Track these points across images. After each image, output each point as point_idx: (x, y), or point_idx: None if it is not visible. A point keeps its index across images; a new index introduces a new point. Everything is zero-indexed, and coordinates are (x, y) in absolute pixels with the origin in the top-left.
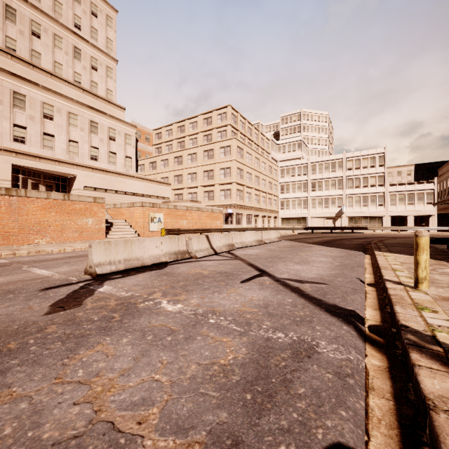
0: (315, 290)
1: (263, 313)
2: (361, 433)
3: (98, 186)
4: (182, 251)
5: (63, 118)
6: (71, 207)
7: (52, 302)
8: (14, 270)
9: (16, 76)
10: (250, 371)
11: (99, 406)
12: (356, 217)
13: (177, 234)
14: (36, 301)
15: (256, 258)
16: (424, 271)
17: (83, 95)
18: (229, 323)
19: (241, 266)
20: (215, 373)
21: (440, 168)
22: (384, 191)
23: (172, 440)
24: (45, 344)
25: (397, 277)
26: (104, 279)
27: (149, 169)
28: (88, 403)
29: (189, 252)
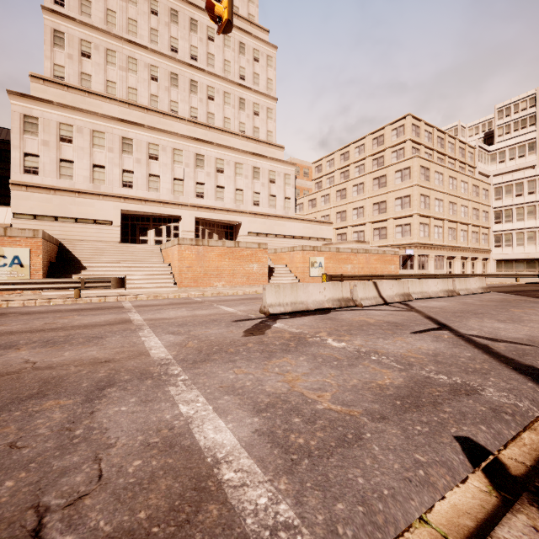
0: (511, 349)
1: (429, 360)
2: (498, 444)
3: (260, 231)
4: (345, 298)
5: (231, 169)
6: (240, 253)
7: (244, 330)
8: (209, 306)
9: (198, 140)
10: (403, 391)
11: (293, 385)
12: None
13: (340, 281)
14: (233, 328)
15: (439, 311)
16: None
17: (247, 143)
18: (391, 361)
19: (416, 319)
20: (372, 387)
21: None
22: None
23: (340, 407)
24: (250, 352)
25: None
26: (275, 318)
27: (308, 208)
28: (285, 383)
29: (354, 299)
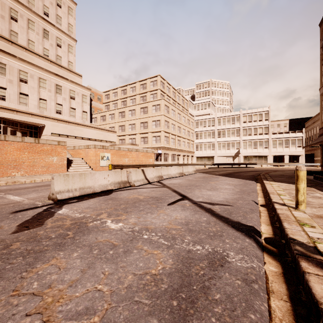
0: (223, 210)
1: (185, 230)
2: None
3: (62, 133)
4: (123, 181)
5: (35, 82)
6: (40, 148)
7: (19, 223)
8: None
9: None
10: (176, 279)
11: (48, 317)
12: (248, 156)
13: (121, 168)
14: (7, 222)
15: (179, 186)
16: (303, 196)
17: (51, 65)
18: (159, 238)
19: (168, 193)
20: (148, 282)
21: (306, 122)
22: (268, 137)
23: None
24: (9, 259)
25: (282, 200)
26: (63, 203)
27: (100, 121)
28: (38, 314)
29: (129, 182)
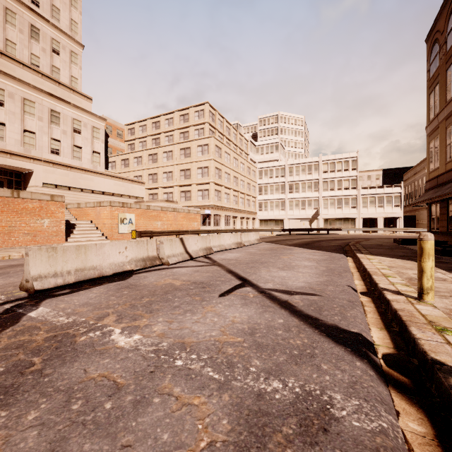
0: (307, 304)
1: (249, 345)
2: None
3: (60, 183)
4: (151, 257)
5: (16, 104)
6: (21, 206)
7: None
8: None
9: None
10: None
11: None
12: (330, 219)
13: (150, 237)
14: None
15: (236, 263)
16: (430, 280)
17: (42, 80)
18: (204, 365)
19: (220, 274)
20: None
21: (405, 173)
22: (356, 193)
23: None
24: None
25: (392, 285)
26: (43, 297)
27: (120, 166)
28: None
29: (160, 257)
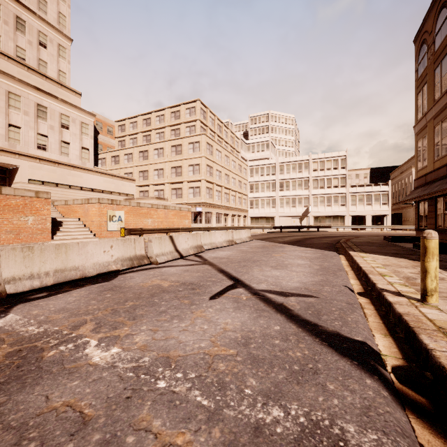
0: (304, 307)
1: (243, 359)
2: None
3: (47, 179)
4: (139, 256)
5: (1, 98)
6: (3, 202)
7: None
8: None
9: None
10: None
11: None
12: (320, 217)
13: (140, 234)
14: None
15: (227, 262)
16: (434, 281)
17: (28, 73)
18: (191, 387)
19: (211, 274)
20: None
21: (392, 172)
22: (345, 192)
23: None
24: None
25: (391, 285)
26: (16, 301)
27: (110, 163)
28: None
29: (149, 256)
